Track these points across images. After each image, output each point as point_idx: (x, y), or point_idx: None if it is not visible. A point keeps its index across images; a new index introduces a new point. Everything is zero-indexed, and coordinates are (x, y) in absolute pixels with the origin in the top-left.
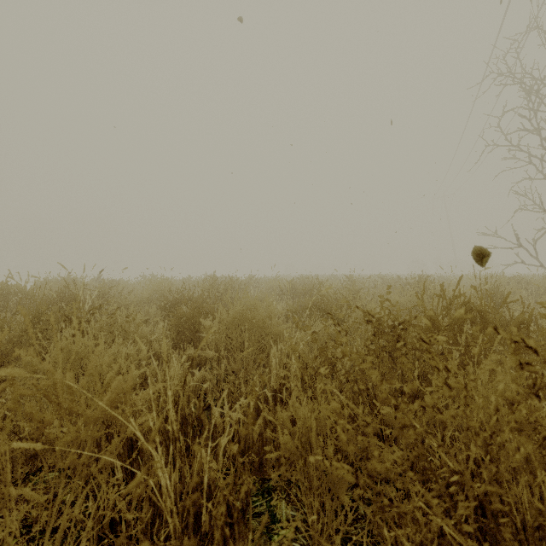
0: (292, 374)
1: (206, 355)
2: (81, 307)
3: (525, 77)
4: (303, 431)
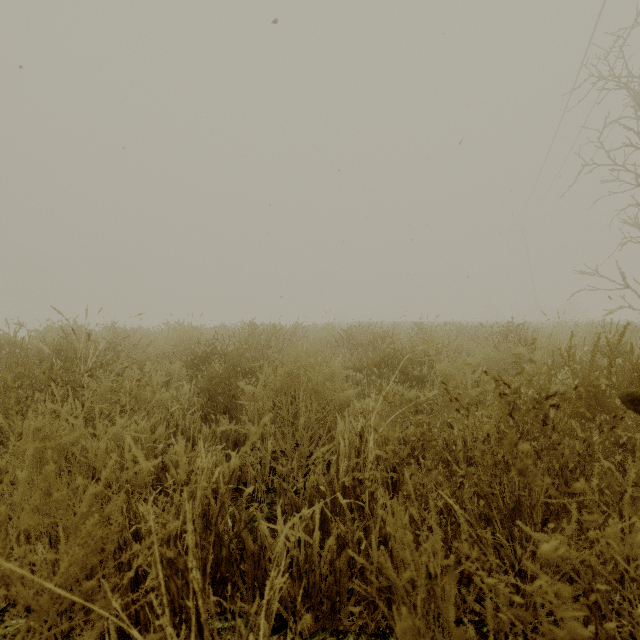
0: (369, 462)
1: (247, 431)
2: (75, 367)
3: (632, 81)
4: (424, 595)
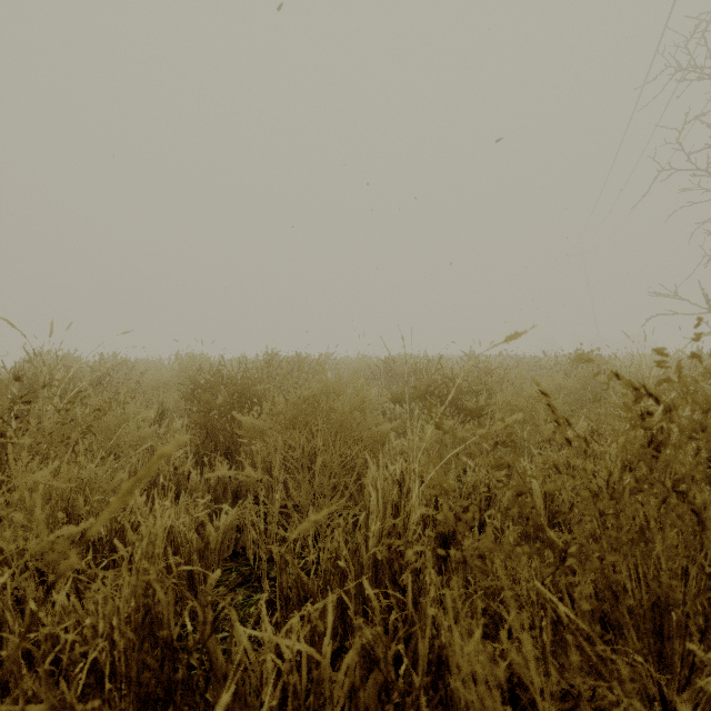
0: (412, 524)
1: (246, 478)
2: (4, 389)
3: None
4: None
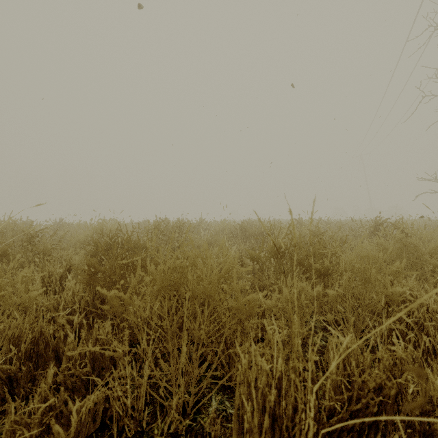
0: None
1: (113, 353)
2: None
3: None
4: None
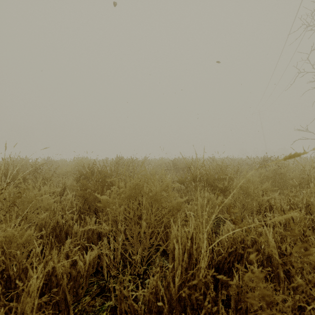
0: (202, 269)
1: (103, 230)
2: None
3: None
4: None
